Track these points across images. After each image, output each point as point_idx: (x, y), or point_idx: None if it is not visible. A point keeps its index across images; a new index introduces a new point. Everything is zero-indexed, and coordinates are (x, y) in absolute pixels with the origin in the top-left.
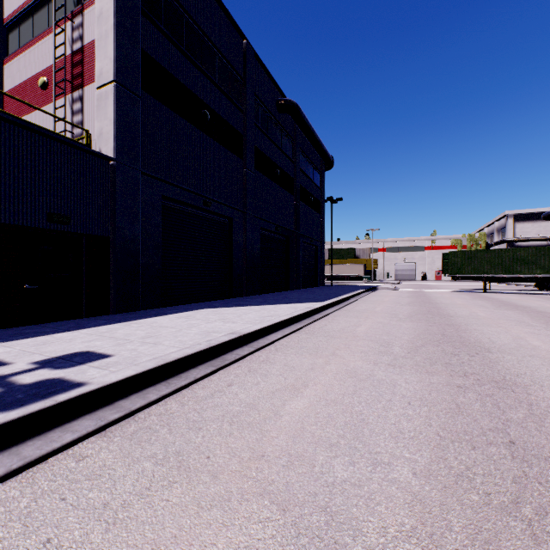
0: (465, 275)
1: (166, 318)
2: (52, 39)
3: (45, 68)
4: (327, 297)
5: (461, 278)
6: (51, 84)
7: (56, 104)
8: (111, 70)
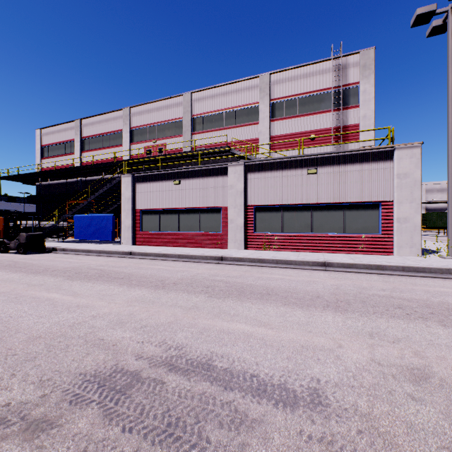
0: (438, 226)
1: None
2: (318, 118)
3: (311, 130)
4: None
5: (434, 228)
6: (318, 138)
7: (322, 148)
8: (372, 141)
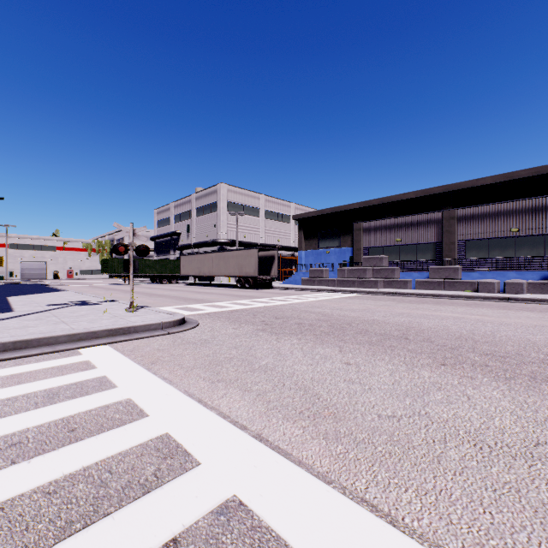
0: (119, 274)
1: (22, 299)
2: None
3: None
4: (55, 289)
5: (116, 276)
6: None
7: None
8: None
